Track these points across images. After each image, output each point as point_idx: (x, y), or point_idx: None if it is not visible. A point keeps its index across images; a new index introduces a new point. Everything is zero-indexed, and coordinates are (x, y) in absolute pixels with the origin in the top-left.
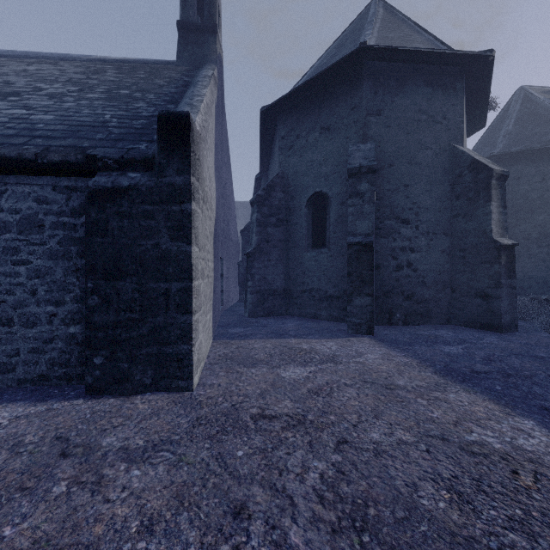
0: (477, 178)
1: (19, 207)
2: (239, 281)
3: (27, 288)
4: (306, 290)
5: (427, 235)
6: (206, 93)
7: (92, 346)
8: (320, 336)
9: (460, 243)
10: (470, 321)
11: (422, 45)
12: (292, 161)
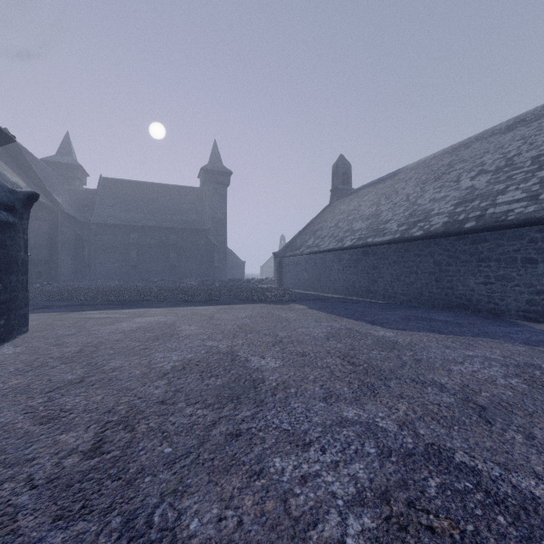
0: None
1: None
2: None
3: None
4: None
5: None
6: None
7: None
8: None
9: None
10: None
11: None
12: None
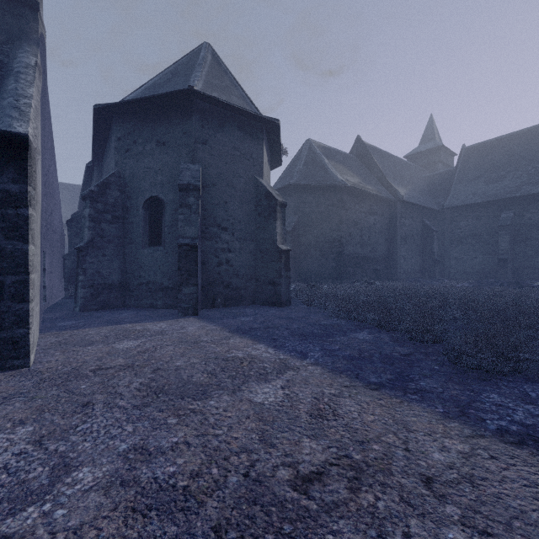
0: (269, 204)
1: None
2: (65, 276)
3: None
4: (143, 283)
5: (240, 240)
6: (33, 93)
7: None
8: (154, 320)
9: (260, 247)
10: (266, 301)
11: (237, 99)
12: (129, 164)
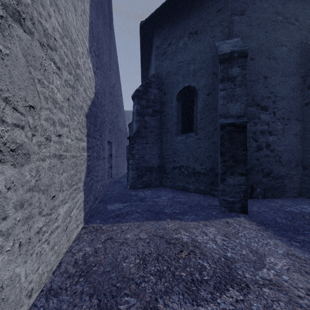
0: None
1: None
2: (127, 159)
3: None
4: (176, 167)
5: (282, 121)
6: None
7: None
8: (196, 216)
9: None
10: None
11: None
12: (165, 64)
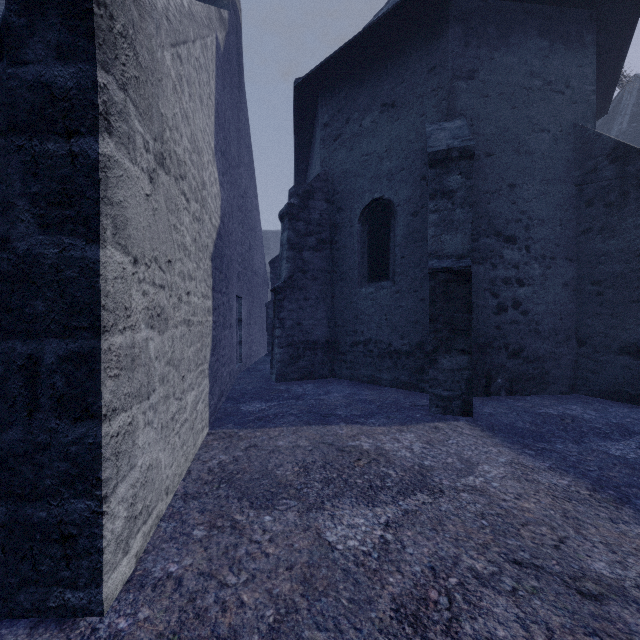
0: (624, 171)
1: None
2: (267, 328)
3: None
4: (359, 341)
5: (542, 261)
6: (193, 1)
7: None
8: (388, 419)
9: (593, 272)
10: (611, 391)
11: None
12: (339, 157)
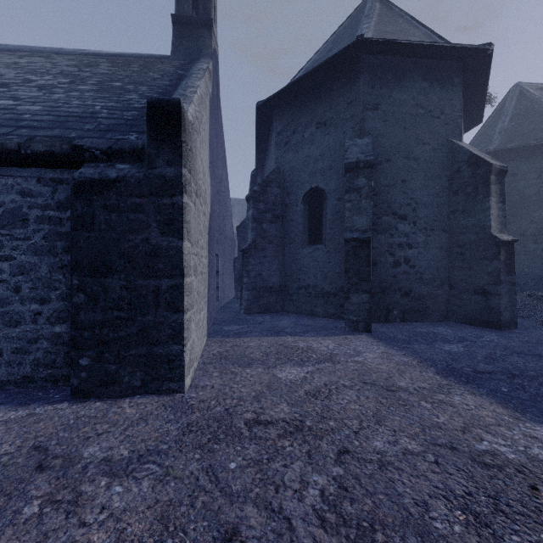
0: (476, 173)
1: (2, 200)
2: (235, 277)
3: (10, 285)
4: (302, 286)
5: (425, 231)
6: (200, 84)
7: (78, 347)
8: (317, 334)
9: (458, 239)
10: (468, 318)
11: (419, 39)
12: (288, 157)
